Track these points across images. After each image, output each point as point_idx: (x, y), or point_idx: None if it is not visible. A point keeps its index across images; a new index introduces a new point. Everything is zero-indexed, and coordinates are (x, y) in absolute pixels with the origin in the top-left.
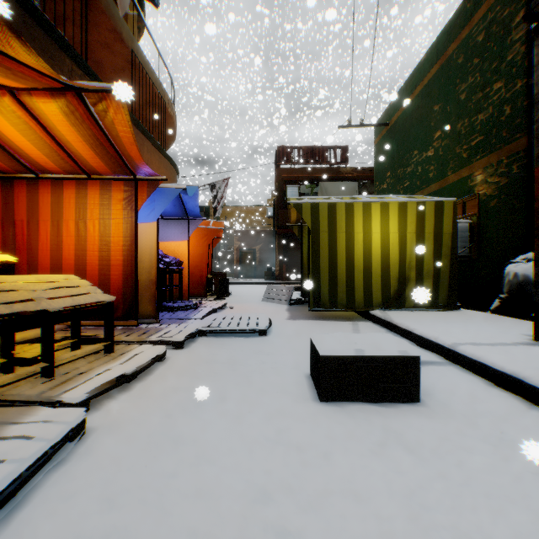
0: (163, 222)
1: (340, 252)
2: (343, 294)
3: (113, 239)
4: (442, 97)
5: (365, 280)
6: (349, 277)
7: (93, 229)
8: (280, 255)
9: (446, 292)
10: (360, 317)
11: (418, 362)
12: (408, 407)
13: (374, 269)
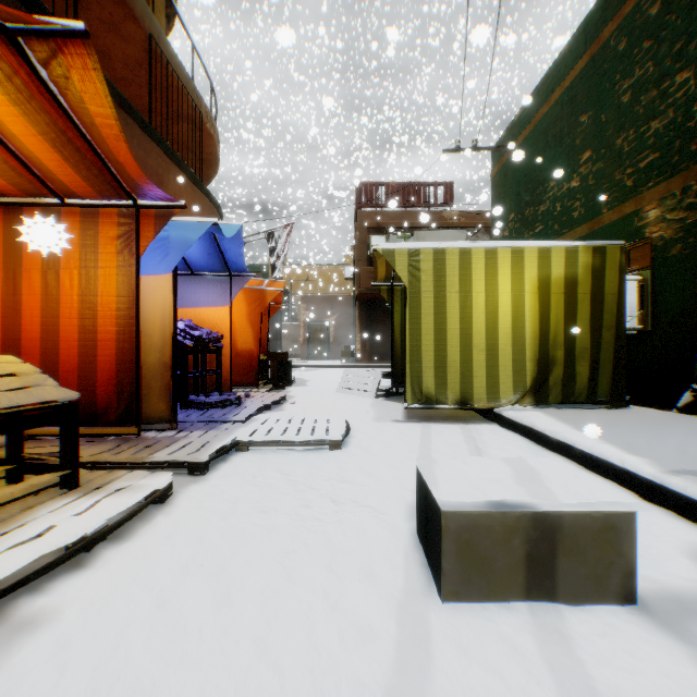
0: (195, 280)
1: (451, 321)
2: (455, 384)
3: (101, 299)
4: (593, 102)
5: (489, 362)
6: (465, 359)
7: (71, 284)
8: (361, 329)
9: (609, 381)
10: (480, 418)
11: (633, 525)
12: (618, 616)
13: (502, 346)
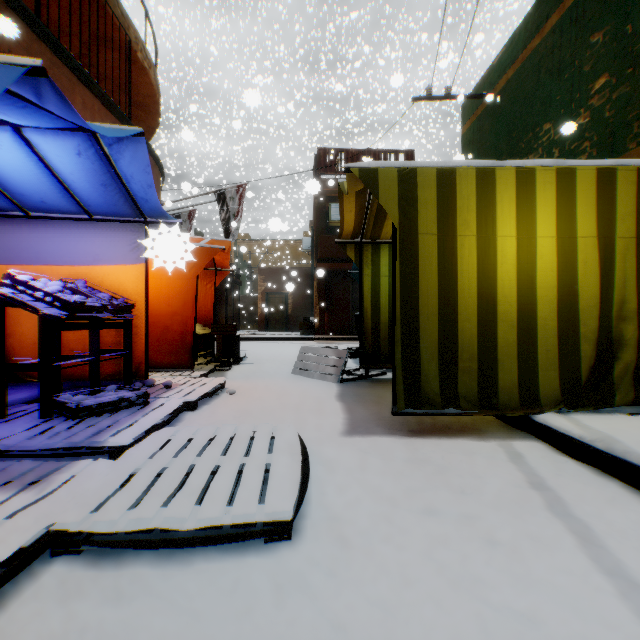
0: (96, 227)
1: (465, 280)
2: (470, 376)
3: None
4: (612, 13)
5: (522, 343)
6: (486, 337)
7: None
8: (320, 300)
9: None
10: (499, 423)
11: None
12: None
13: (541, 318)
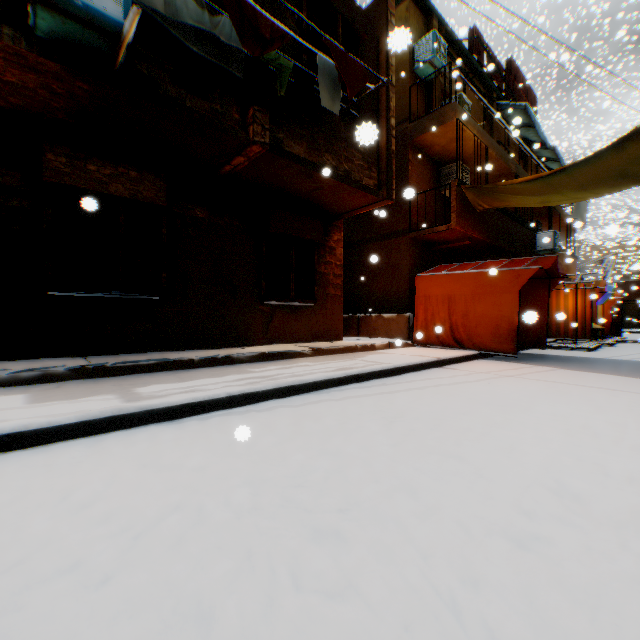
0: None
1: None
2: None
3: None
4: None
5: None
6: None
7: None
8: None
9: None
10: None
11: None
12: None
13: None
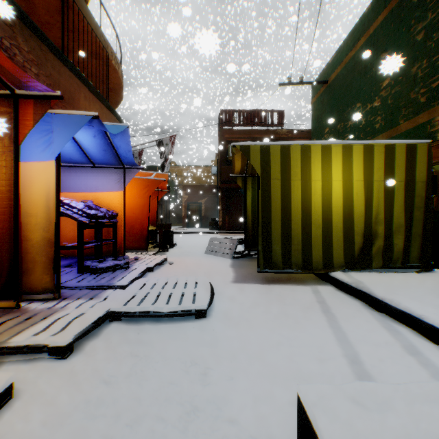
0: (96, 171)
1: (295, 203)
2: (298, 252)
3: None
4: (392, 43)
5: (324, 236)
6: (306, 233)
7: None
8: (222, 207)
9: (418, 250)
10: (316, 278)
11: None
12: None
13: (334, 223)
